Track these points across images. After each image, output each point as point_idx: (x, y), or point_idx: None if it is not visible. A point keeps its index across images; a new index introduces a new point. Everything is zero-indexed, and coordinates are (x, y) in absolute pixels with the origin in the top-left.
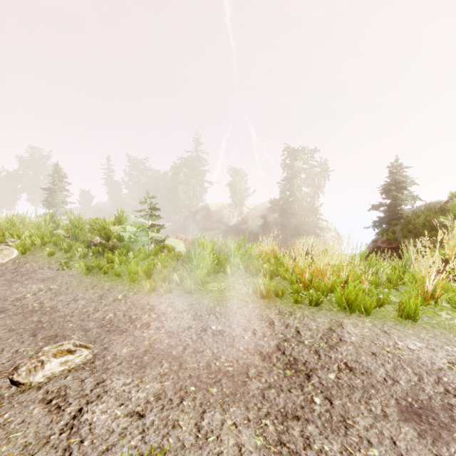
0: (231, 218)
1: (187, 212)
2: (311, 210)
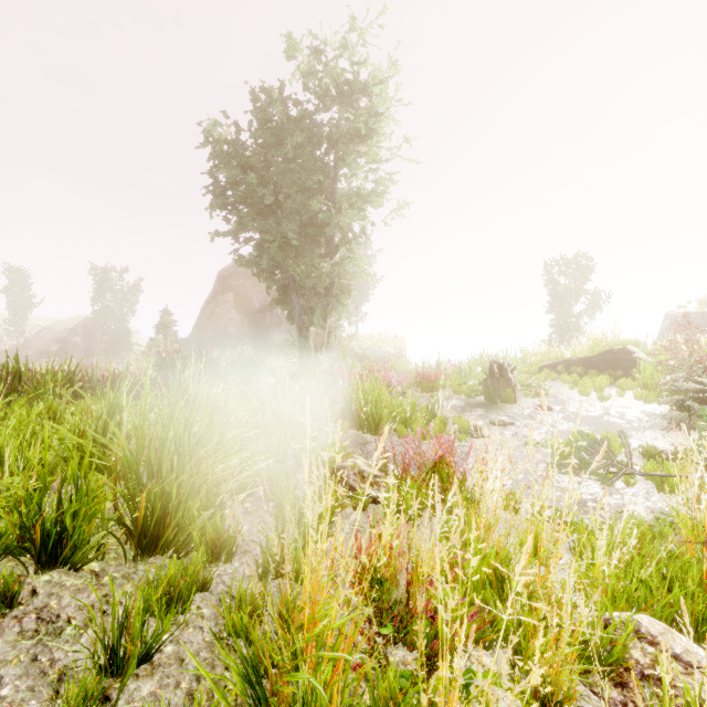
0: (4, 339)
1: None
2: (125, 335)
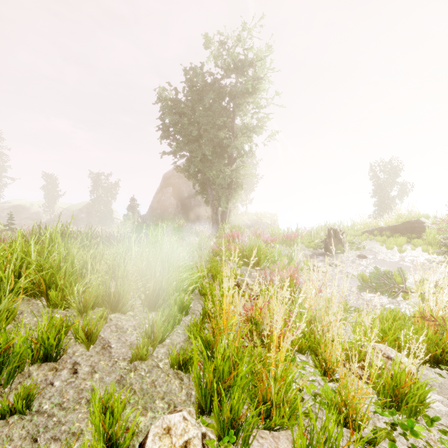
0: (43, 215)
1: None
2: (109, 213)
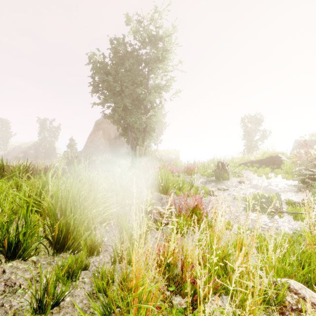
0: None
1: None
2: (53, 149)
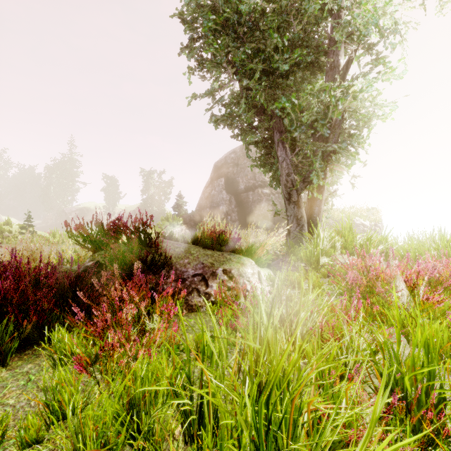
0: (105, 217)
1: (60, 211)
2: (161, 214)
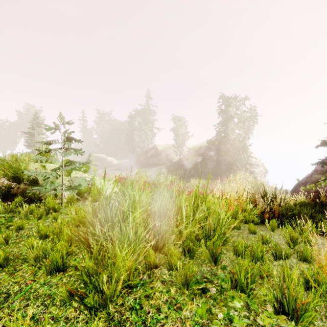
0: (174, 156)
1: (140, 151)
2: (243, 149)
